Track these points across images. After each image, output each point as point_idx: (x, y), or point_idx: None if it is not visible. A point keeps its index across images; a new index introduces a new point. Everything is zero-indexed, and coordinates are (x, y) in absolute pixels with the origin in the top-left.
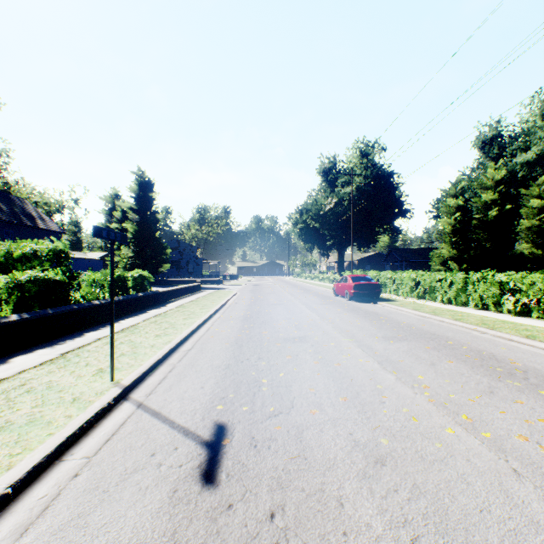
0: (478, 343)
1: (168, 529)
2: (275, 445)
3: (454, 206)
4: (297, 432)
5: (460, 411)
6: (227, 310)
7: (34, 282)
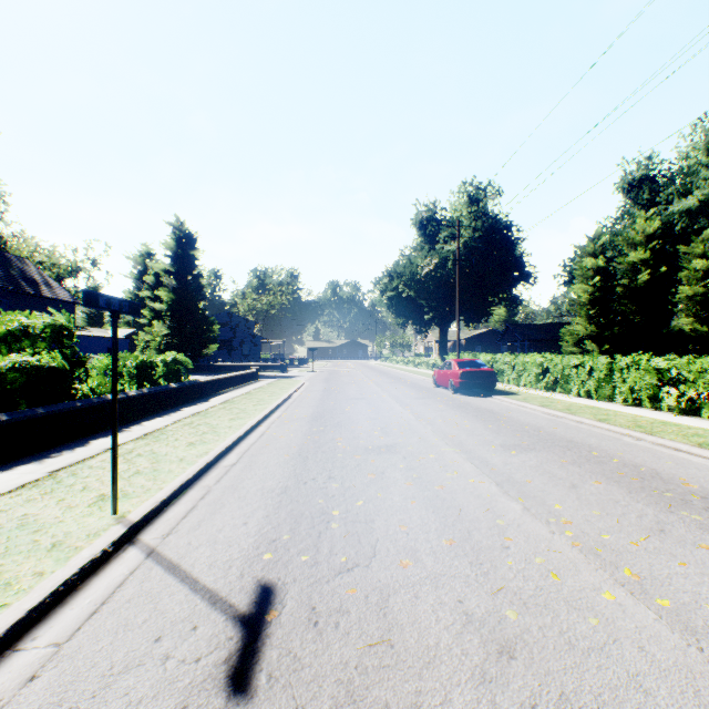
0: (634, 455)
1: None
2: (346, 622)
3: (592, 268)
4: (381, 598)
5: (620, 562)
6: (290, 407)
7: (19, 370)
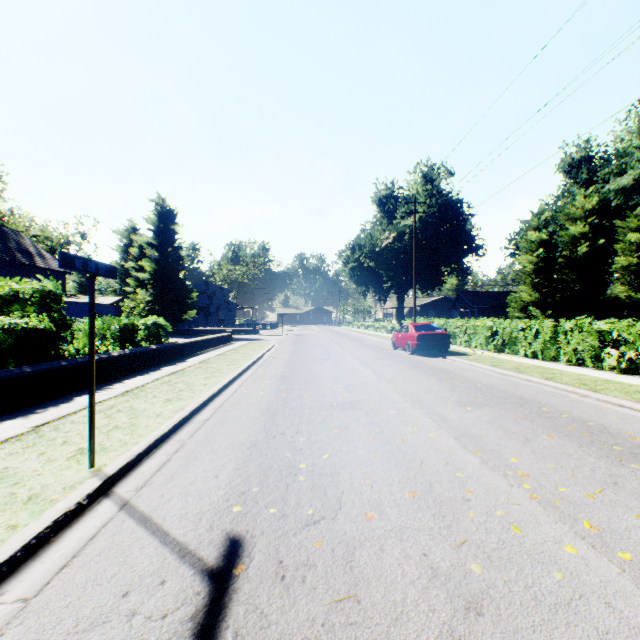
0: (581, 410)
1: None
2: (313, 576)
3: (536, 240)
4: (347, 551)
5: (578, 515)
6: (261, 366)
7: (8, 332)
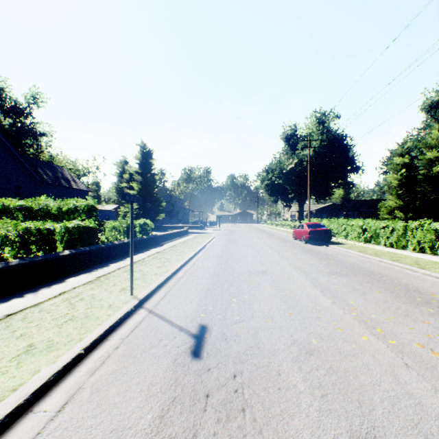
0: (408, 279)
1: (173, 377)
2: (239, 339)
3: (400, 163)
4: (254, 332)
5: (376, 326)
6: (208, 250)
7: (77, 228)
